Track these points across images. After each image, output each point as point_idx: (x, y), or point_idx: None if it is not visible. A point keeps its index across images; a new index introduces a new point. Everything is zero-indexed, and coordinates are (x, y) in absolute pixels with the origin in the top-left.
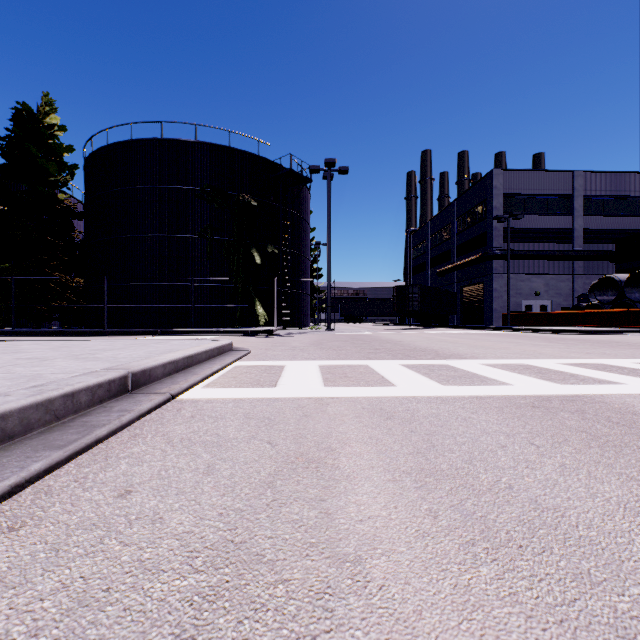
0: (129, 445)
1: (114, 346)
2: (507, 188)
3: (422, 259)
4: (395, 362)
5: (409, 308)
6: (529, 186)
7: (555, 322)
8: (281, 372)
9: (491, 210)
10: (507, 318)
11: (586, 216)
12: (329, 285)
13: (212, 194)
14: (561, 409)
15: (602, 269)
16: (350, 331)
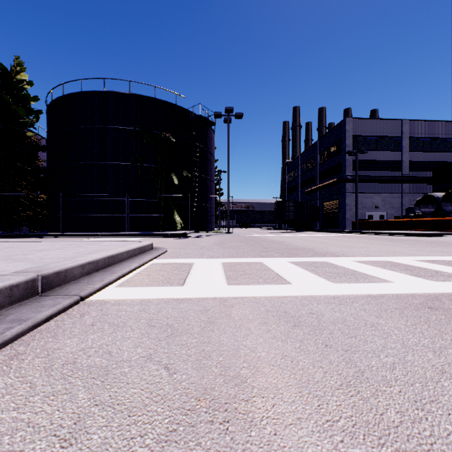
0: None
1: (53, 247)
2: (355, 131)
3: (294, 182)
4: (284, 259)
5: (286, 217)
6: (371, 130)
7: (391, 227)
8: (190, 269)
9: (344, 147)
10: (356, 224)
11: (411, 152)
12: (228, 200)
13: (142, 132)
14: None
15: (422, 189)
16: (244, 234)
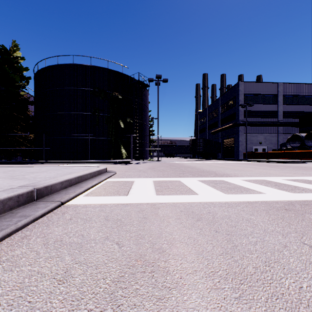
0: (14, 247)
1: (40, 170)
2: (246, 91)
3: (203, 126)
4: (194, 179)
5: (198, 150)
6: (256, 90)
7: (270, 157)
8: (132, 185)
9: (238, 101)
10: (246, 155)
11: (284, 105)
12: (158, 138)
13: (99, 92)
14: (304, 211)
15: (292, 131)
16: (168, 161)
